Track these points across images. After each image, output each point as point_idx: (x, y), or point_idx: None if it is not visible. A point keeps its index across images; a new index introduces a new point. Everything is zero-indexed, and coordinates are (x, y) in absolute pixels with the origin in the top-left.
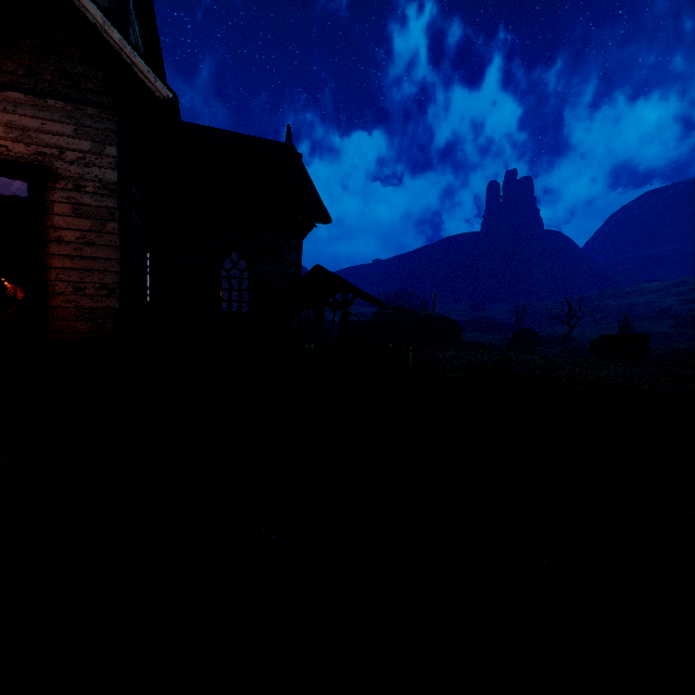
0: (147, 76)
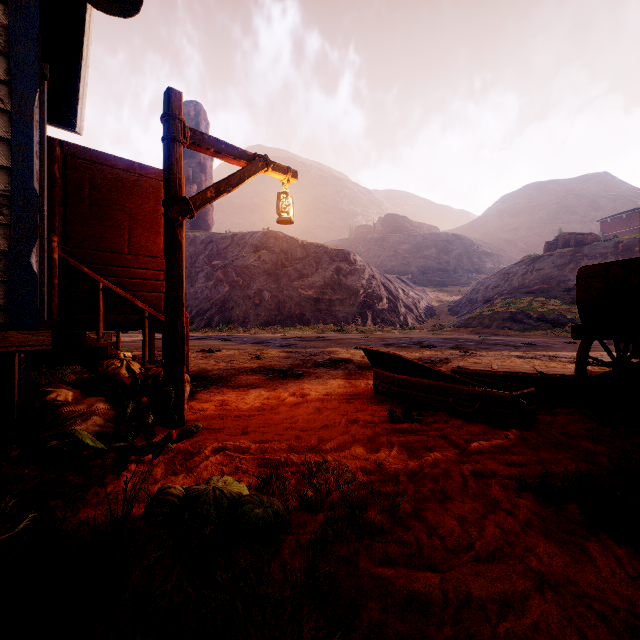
0: (82, 113)
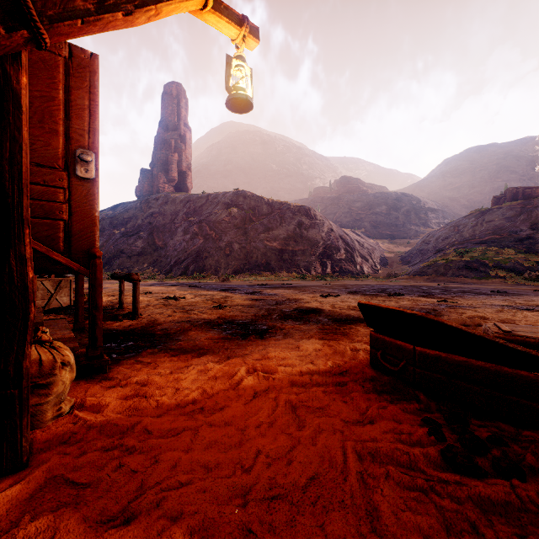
0: None
